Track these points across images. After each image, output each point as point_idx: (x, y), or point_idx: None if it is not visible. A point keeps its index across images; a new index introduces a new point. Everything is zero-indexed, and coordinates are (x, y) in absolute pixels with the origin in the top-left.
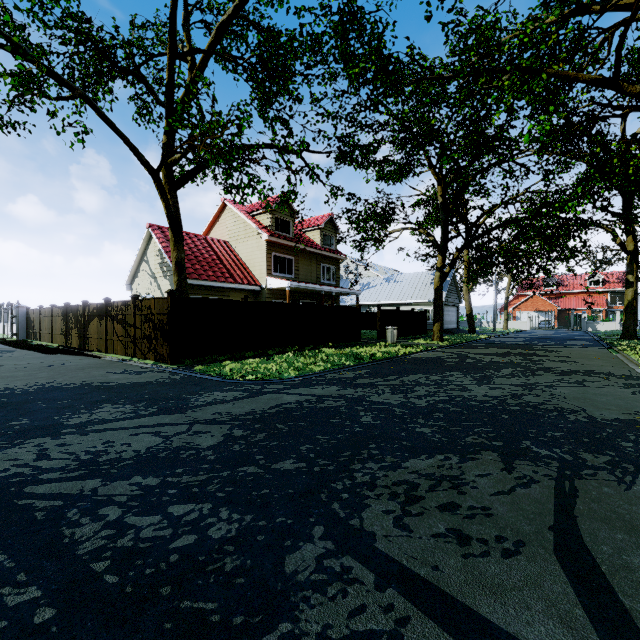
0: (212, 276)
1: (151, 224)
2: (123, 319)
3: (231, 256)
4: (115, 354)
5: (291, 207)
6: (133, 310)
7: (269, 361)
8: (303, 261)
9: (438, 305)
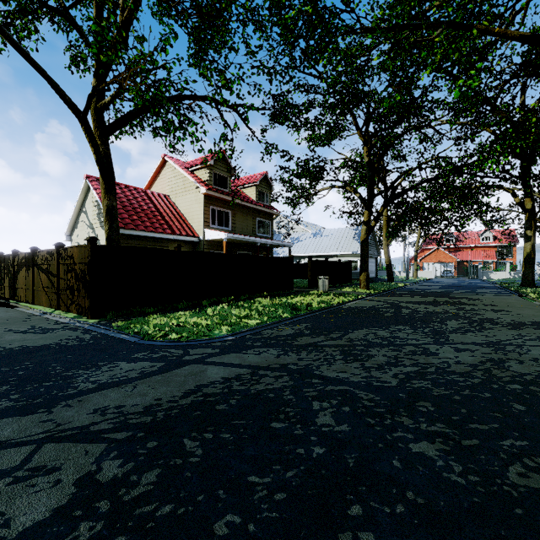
0: (150, 227)
1: (89, 175)
2: (48, 269)
3: (170, 209)
4: (41, 305)
5: (228, 164)
6: (56, 259)
7: (200, 314)
8: (240, 215)
9: (364, 256)
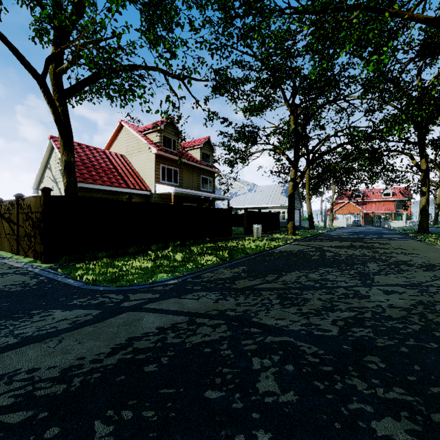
0: (107, 181)
1: (52, 136)
2: (9, 217)
3: (126, 166)
4: (3, 251)
5: (176, 128)
6: (16, 209)
7: (147, 258)
8: (186, 172)
9: (291, 207)
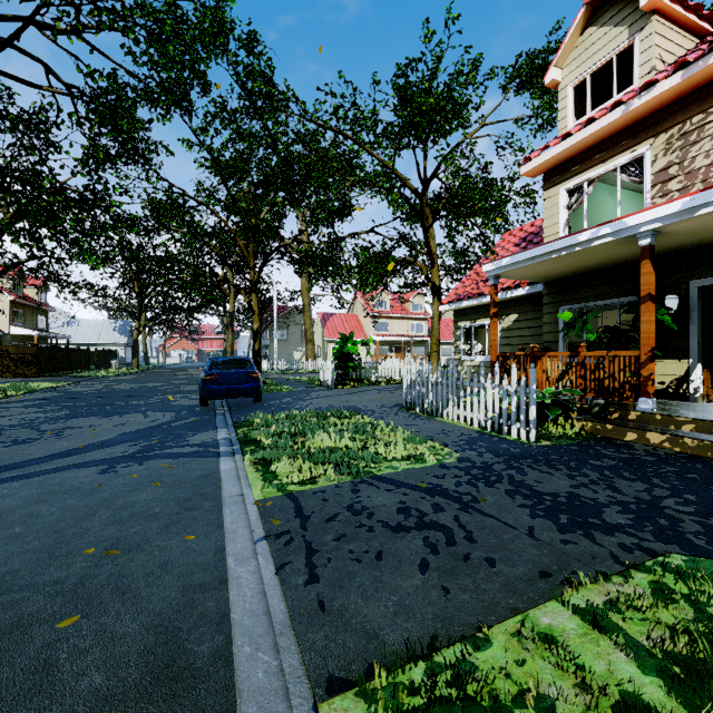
0: None
1: None
2: None
3: None
4: None
5: (24, 275)
6: None
7: (91, 373)
8: (29, 313)
9: (137, 348)
